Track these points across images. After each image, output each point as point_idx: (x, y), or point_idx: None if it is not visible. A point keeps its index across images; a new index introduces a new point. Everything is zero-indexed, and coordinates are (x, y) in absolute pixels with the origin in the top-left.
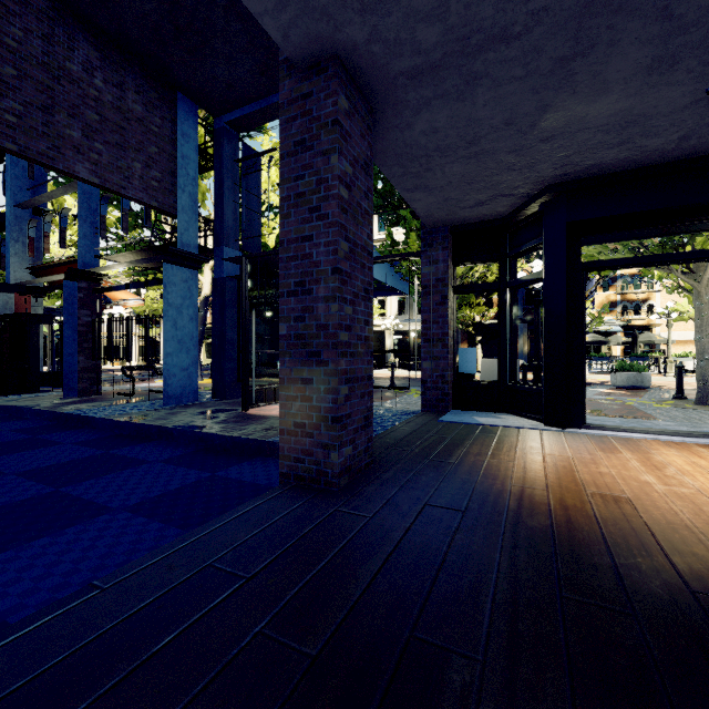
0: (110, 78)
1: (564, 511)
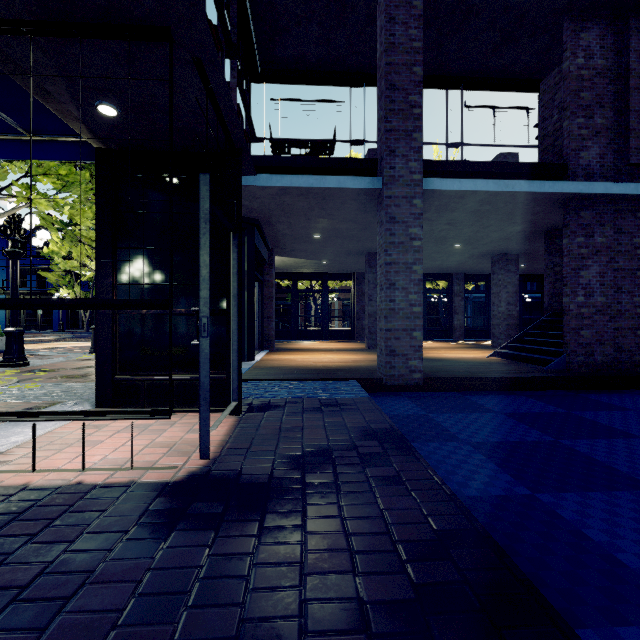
0: None
1: (374, 362)
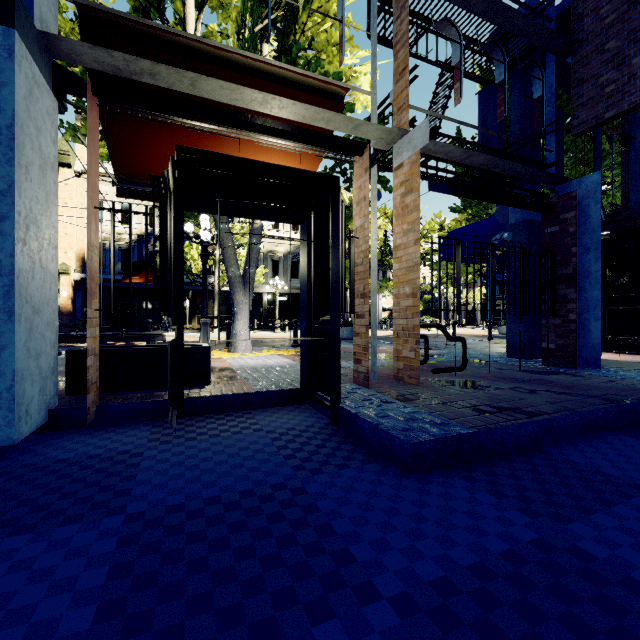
0: None
1: None
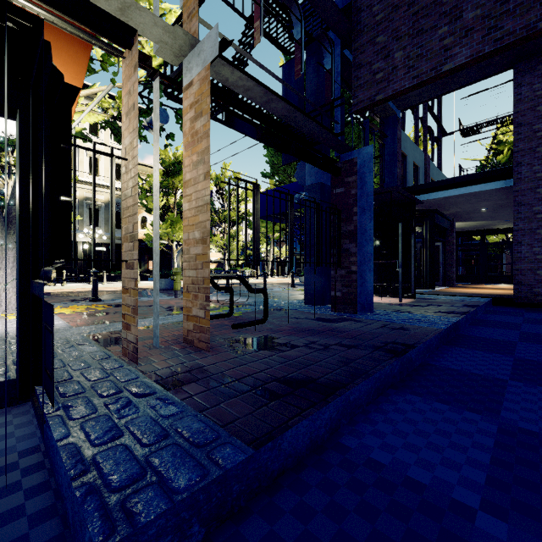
0: None
1: None
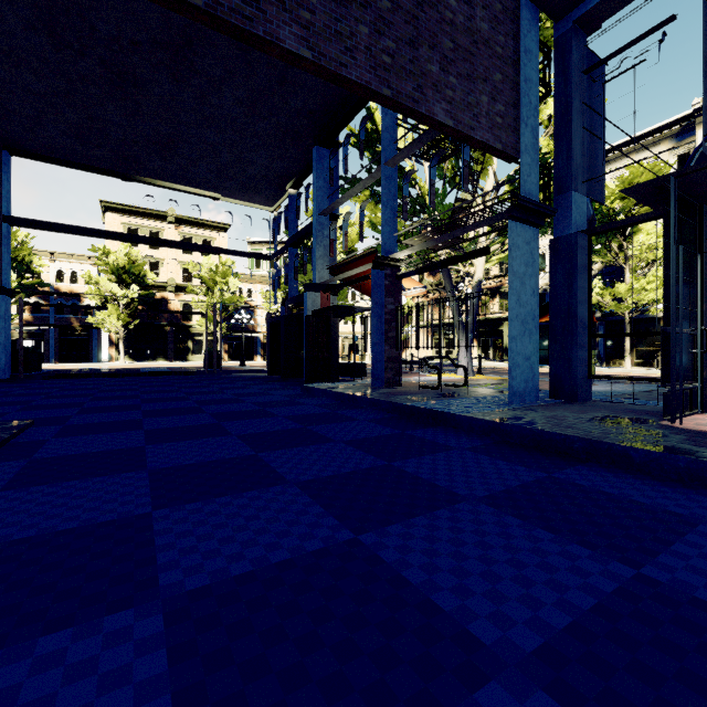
0: None
1: None
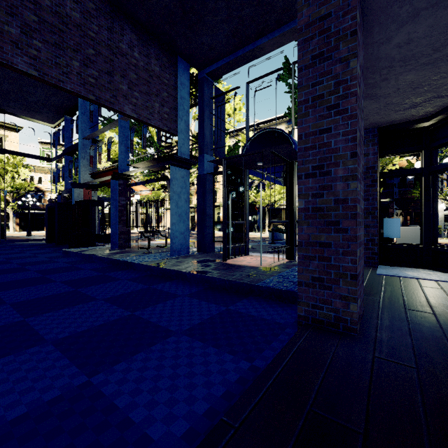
0: (142, 51)
1: None
